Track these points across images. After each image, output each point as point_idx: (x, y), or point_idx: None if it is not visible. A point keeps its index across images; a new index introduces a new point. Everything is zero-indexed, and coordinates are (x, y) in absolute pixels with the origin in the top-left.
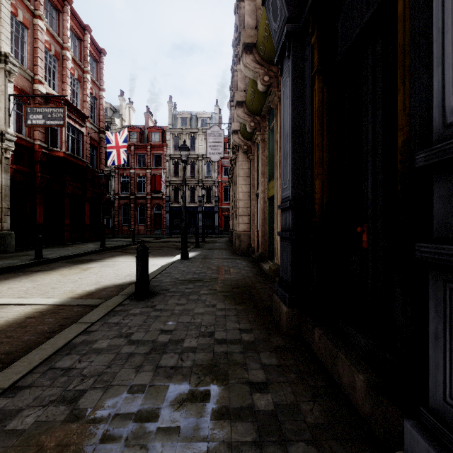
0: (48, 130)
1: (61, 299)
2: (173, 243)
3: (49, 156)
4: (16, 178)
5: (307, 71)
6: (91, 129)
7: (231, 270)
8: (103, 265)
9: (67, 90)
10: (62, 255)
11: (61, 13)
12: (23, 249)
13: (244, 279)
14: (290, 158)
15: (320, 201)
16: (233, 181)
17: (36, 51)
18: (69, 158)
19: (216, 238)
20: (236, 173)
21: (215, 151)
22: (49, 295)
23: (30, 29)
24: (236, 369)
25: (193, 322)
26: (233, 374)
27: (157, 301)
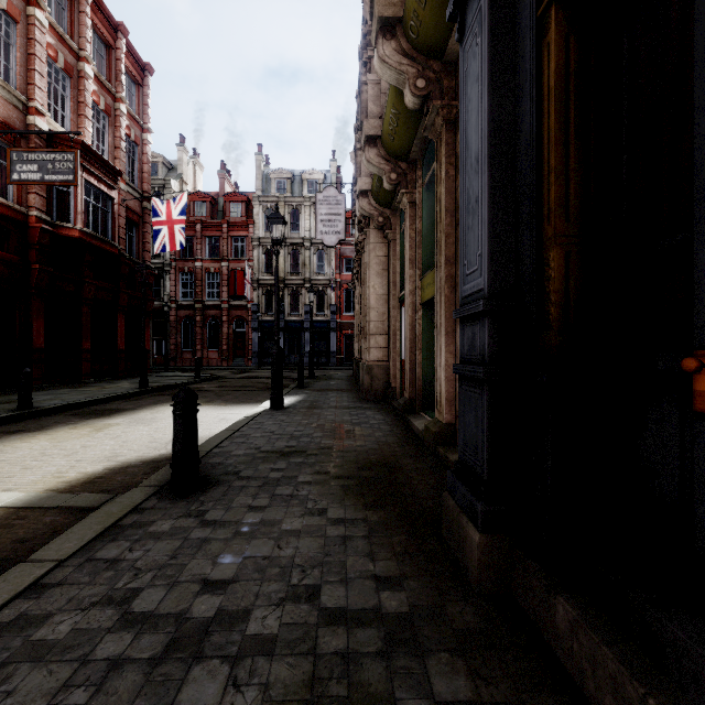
0: (53, 193)
1: (29, 495)
2: (261, 381)
3: (55, 235)
4: None
5: (525, 11)
6: (128, 194)
7: (357, 430)
8: (134, 421)
9: (86, 128)
10: (68, 403)
11: (77, 1)
12: (7, 391)
13: (380, 449)
14: (485, 205)
15: (562, 296)
16: (359, 278)
17: (31, 60)
18: (88, 239)
19: (332, 372)
20: (364, 264)
21: (330, 228)
22: (10, 484)
23: (20, 23)
24: None
25: (277, 557)
26: None
27: (211, 500)
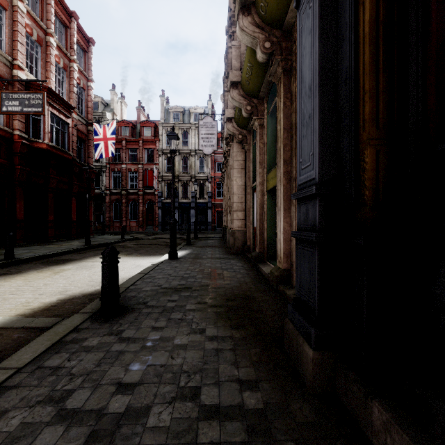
0: (29, 120)
1: (5, 318)
2: (163, 240)
3: (31, 147)
4: None
5: None
6: (78, 121)
7: (225, 273)
8: (80, 267)
9: (51, 78)
10: (38, 255)
11: None
12: None
13: (241, 286)
14: (316, 119)
15: (374, 183)
16: (226, 175)
17: (15, 34)
18: (52, 150)
19: (209, 235)
20: (229, 165)
21: (208, 143)
22: None
23: (8, 10)
24: None
25: (170, 365)
26: None
27: (127, 322)
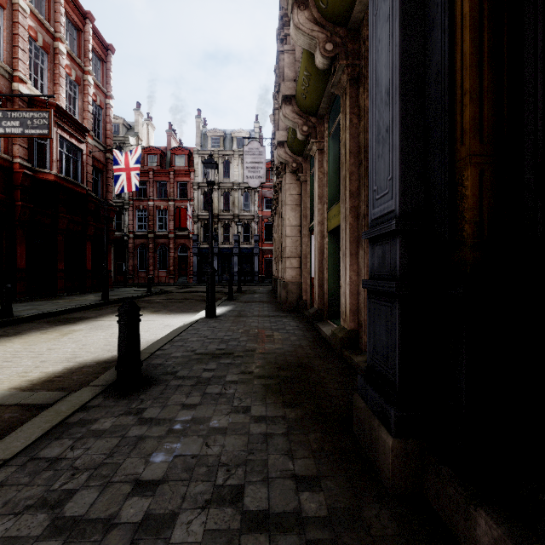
0: (33, 145)
1: None
2: (199, 294)
3: (35, 179)
4: None
5: None
6: (94, 147)
7: (276, 334)
8: (94, 327)
9: (60, 94)
10: (42, 312)
11: None
12: None
13: (295, 351)
14: (397, 132)
15: (476, 214)
16: (277, 213)
17: (15, 39)
18: (62, 182)
19: (255, 287)
20: (281, 201)
21: (254, 174)
22: None
23: (6, 9)
24: None
25: (204, 455)
26: None
27: (150, 398)
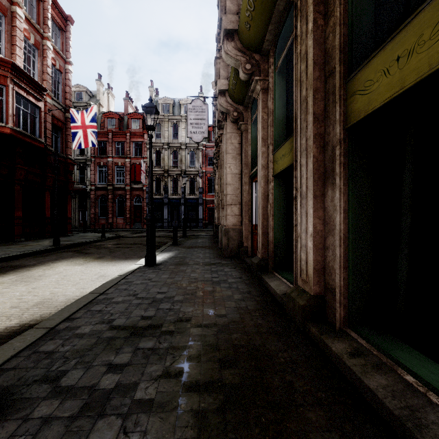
0: None
1: None
2: None
3: None
4: None
5: None
6: (54, 107)
7: (217, 291)
8: (20, 279)
9: (18, 54)
10: None
11: None
12: None
13: (242, 321)
14: None
15: None
16: (218, 165)
17: None
18: (18, 136)
19: (199, 232)
20: (222, 153)
21: (197, 129)
22: None
23: None
24: None
25: None
26: None
27: None
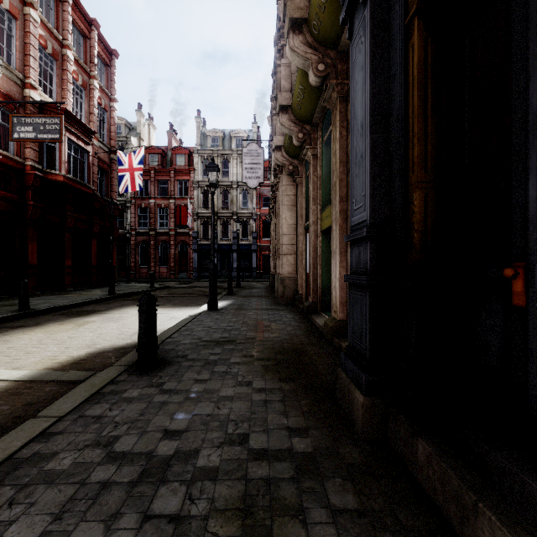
0: (43, 148)
1: (32, 372)
2: (200, 289)
3: (45, 180)
4: (1, 207)
5: (396, 20)
6: (100, 149)
7: (273, 325)
8: (106, 319)
9: (68, 98)
10: (56, 305)
11: (61, 3)
12: (9, 297)
13: (291, 339)
14: (368, 160)
15: (422, 225)
16: (274, 212)
17: (27, 47)
18: (70, 183)
19: (254, 283)
20: (278, 201)
21: (252, 174)
22: (17, 364)
23: (19, 20)
24: (286, 523)
25: (216, 414)
26: (280, 536)
27: (167, 375)
